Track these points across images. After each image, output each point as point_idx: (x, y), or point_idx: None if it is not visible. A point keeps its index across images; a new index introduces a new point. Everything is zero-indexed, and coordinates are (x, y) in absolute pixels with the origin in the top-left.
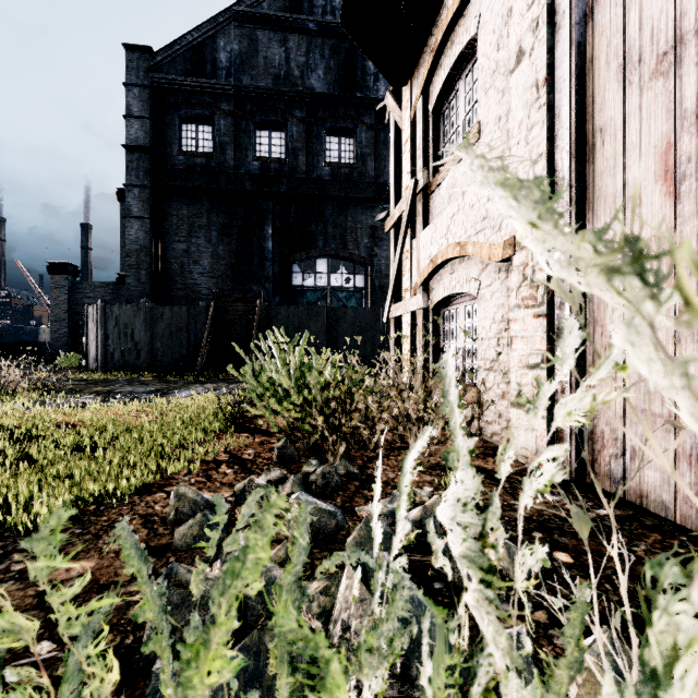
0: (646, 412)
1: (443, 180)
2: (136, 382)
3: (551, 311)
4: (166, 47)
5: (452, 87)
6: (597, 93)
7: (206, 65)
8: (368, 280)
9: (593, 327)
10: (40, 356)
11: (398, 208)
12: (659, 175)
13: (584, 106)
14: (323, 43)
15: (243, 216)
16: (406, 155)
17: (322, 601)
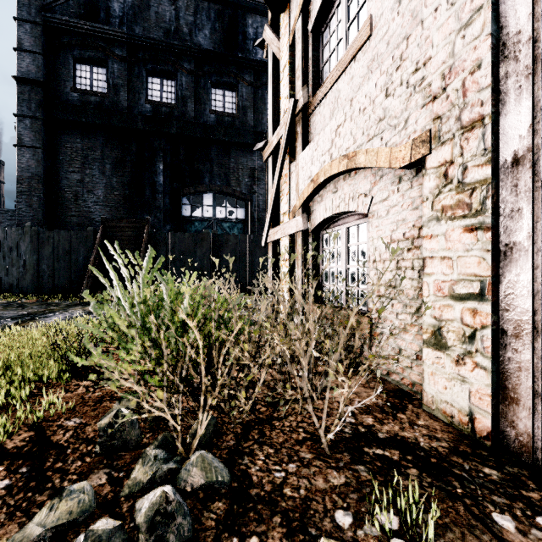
0: None
1: (324, 96)
2: (15, 304)
3: (496, 221)
4: None
5: (333, 2)
6: None
7: (100, 12)
8: (248, 213)
9: None
10: None
11: (276, 135)
12: None
13: None
14: (209, 6)
15: (136, 152)
16: (284, 80)
17: None
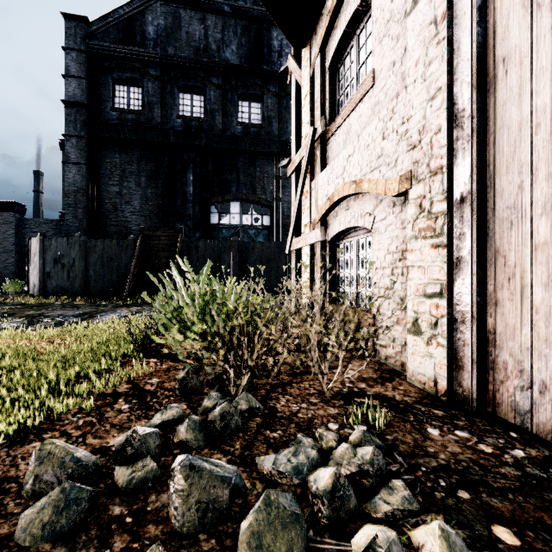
0: None
1: (339, 127)
2: (69, 305)
3: (450, 241)
4: (100, 18)
5: (346, 45)
6: (499, 23)
7: (136, 36)
8: (273, 220)
9: (495, 257)
10: None
11: (299, 155)
12: None
13: (484, 38)
14: (236, 23)
15: (168, 165)
16: (305, 108)
17: None
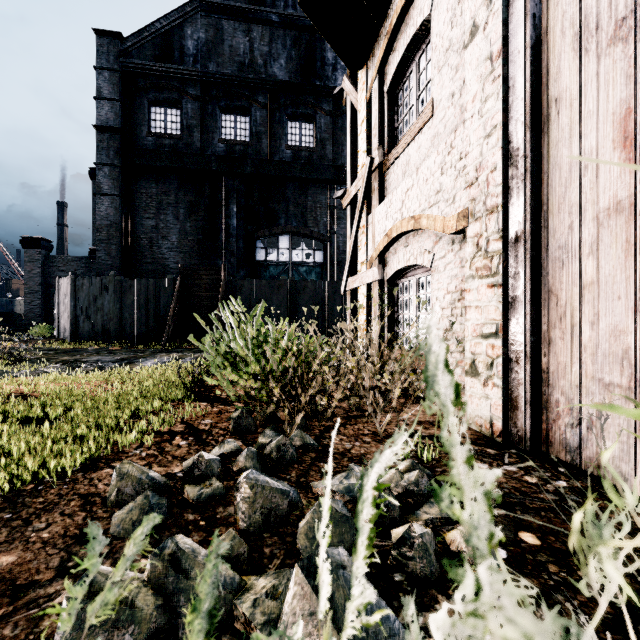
0: (603, 382)
1: (397, 157)
2: (105, 351)
3: (505, 281)
4: (135, 33)
5: (406, 69)
6: (551, 63)
7: (174, 52)
8: (326, 256)
9: (548, 297)
10: (16, 326)
11: (355, 186)
12: (617, 141)
13: (538, 77)
14: (285, 34)
15: (210, 195)
16: (362, 135)
17: (267, 606)
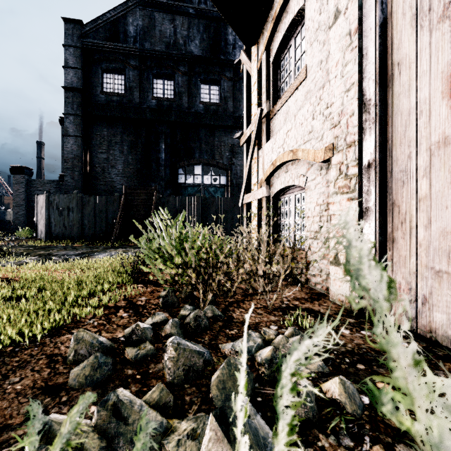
0: (434, 269)
1: (280, 108)
2: (70, 247)
3: (360, 196)
4: (92, 21)
5: (286, 45)
6: (395, 37)
7: (120, 34)
8: (228, 180)
9: (392, 207)
10: (7, 230)
11: (249, 129)
12: (445, 93)
13: (385, 47)
14: (199, 22)
15: (145, 136)
16: (254, 92)
17: (188, 445)
